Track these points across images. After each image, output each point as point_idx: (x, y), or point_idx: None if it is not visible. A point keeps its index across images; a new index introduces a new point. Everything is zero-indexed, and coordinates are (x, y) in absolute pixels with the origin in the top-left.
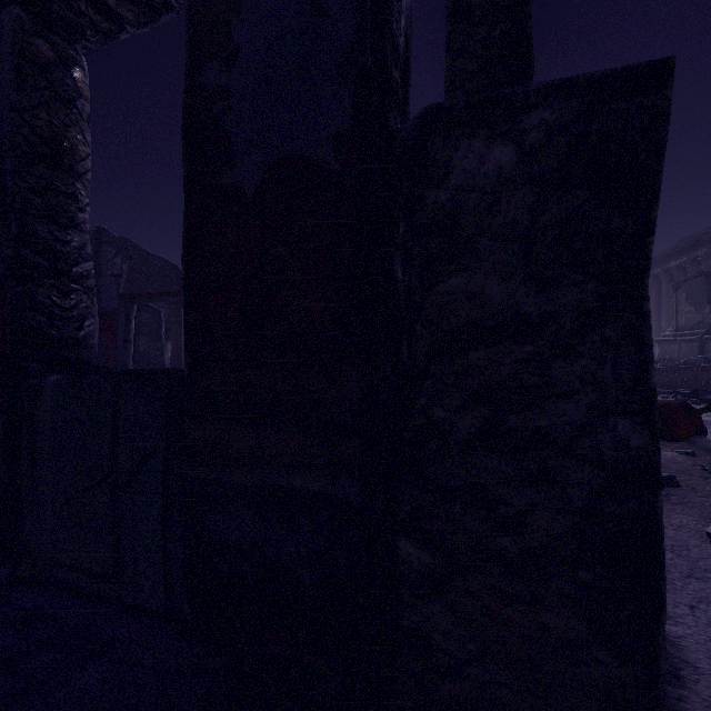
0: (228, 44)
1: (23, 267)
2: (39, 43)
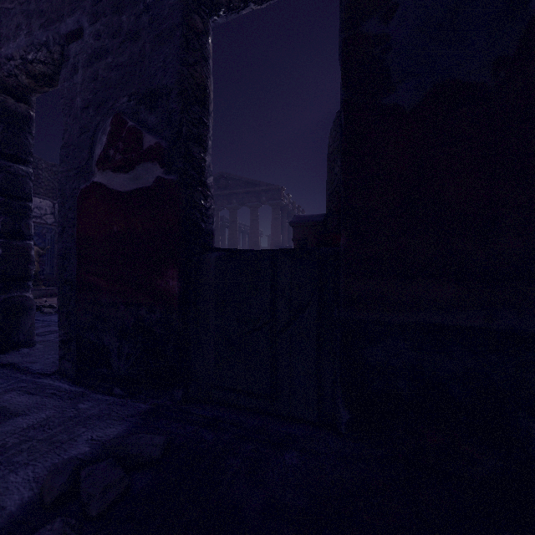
0: (383, 4)
1: (187, 177)
2: (195, 18)
